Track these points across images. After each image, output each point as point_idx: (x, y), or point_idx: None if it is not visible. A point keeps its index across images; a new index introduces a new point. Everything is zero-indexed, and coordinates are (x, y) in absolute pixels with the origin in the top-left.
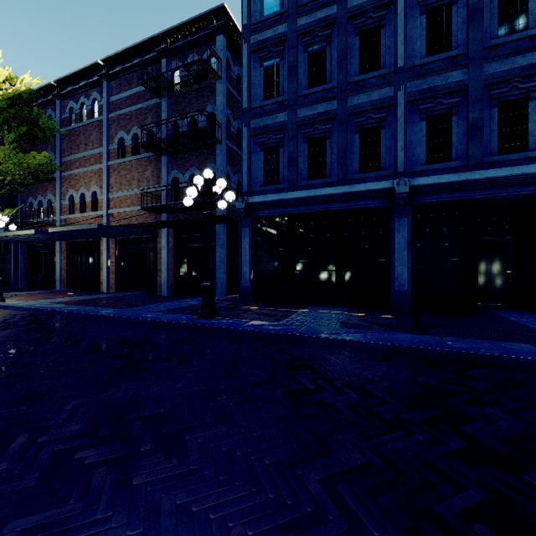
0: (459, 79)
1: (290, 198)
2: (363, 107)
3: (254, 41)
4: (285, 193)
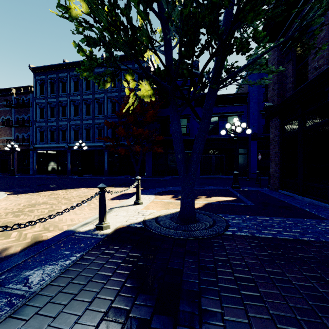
0: (79, 123)
1: (44, 146)
2: (61, 125)
3: (37, 101)
4: (44, 145)
